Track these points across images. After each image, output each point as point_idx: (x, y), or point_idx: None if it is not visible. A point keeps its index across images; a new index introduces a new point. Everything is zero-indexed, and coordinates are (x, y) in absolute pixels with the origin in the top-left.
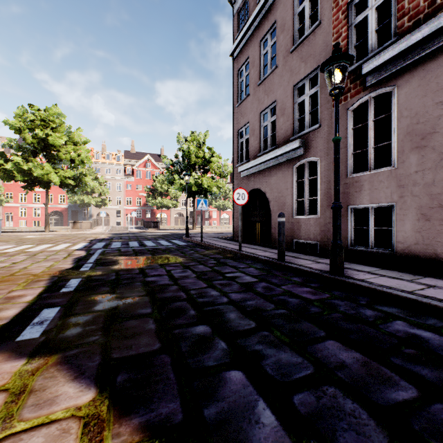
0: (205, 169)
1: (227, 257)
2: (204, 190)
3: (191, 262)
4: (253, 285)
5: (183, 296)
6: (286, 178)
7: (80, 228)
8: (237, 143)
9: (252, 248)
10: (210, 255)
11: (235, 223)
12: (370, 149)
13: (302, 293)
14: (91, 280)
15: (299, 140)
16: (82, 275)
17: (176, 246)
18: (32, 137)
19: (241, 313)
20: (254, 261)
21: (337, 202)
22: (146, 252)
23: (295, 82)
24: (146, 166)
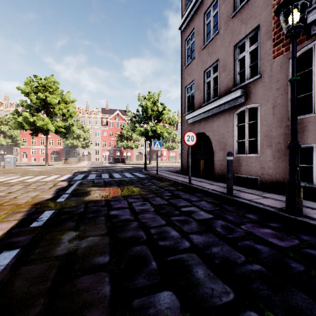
0: (158, 120)
1: (179, 189)
2: (158, 135)
3: (149, 194)
4: (211, 223)
5: (143, 237)
6: (227, 123)
7: (70, 163)
8: (184, 97)
9: (199, 181)
10: (164, 186)
11: (183, 160)
12: (314, 92)
13: (267, 237)
14: (62, 213)
15: (240, 90)
16: (56, 207)
17: (137, 178)
18: (36, 98)
19: (209, 268)
20: (203, 193)
21: (295, 141)
22: (113, 183)
23: (236, 42)
24: (116, 119)
